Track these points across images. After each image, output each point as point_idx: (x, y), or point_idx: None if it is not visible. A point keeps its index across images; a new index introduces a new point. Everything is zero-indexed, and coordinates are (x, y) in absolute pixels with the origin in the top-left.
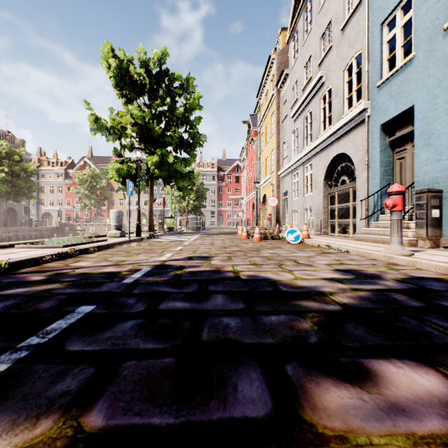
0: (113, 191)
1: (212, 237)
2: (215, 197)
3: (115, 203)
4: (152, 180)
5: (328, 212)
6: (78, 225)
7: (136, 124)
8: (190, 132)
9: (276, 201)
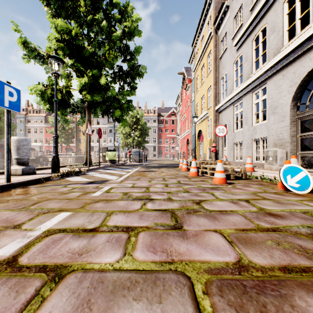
0: (80, 132)
1: (151, 173)
2: (156, 136)
3: (82, 141)
4: (89, 110)
5: (297, 141)
6: (49, 157)
7: (62, 40)
8: (129, 62)
9: (225, 130)
